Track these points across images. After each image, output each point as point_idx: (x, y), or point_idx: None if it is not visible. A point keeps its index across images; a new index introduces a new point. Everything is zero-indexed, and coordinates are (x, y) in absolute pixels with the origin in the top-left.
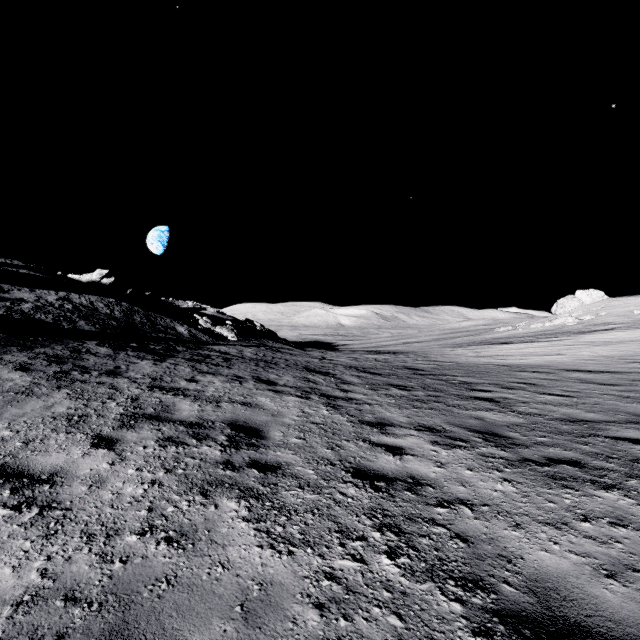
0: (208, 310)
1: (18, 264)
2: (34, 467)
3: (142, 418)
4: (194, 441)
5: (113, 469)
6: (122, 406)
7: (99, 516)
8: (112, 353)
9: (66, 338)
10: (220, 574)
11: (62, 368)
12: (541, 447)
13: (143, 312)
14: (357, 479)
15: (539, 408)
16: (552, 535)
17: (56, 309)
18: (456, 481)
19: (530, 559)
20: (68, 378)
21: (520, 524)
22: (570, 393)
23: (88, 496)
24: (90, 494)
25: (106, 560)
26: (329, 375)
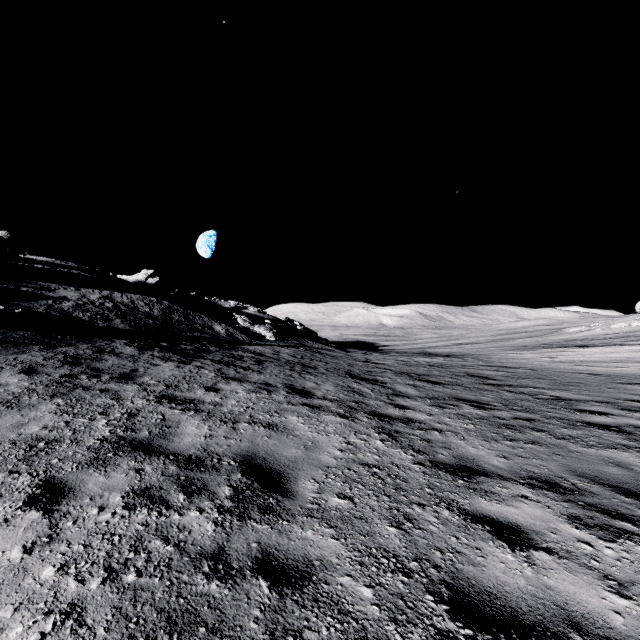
0: (249, 309)
1: (71, 265)
2: None
3: (127, 447)
4: (181, 497)
5: (22, 564)
6: (111, 426)
7: None
8: (136, 353)
9: (96, 336)
10: None
11: (72, 371)
12: None
13: (182, 311)
14: (462, 625)
15: None
16: None
17: (95, 307)
18: None
19: None
20: (71, 383)
21: None
22: None
23: None
24: None
25: None
26: (377, 383)
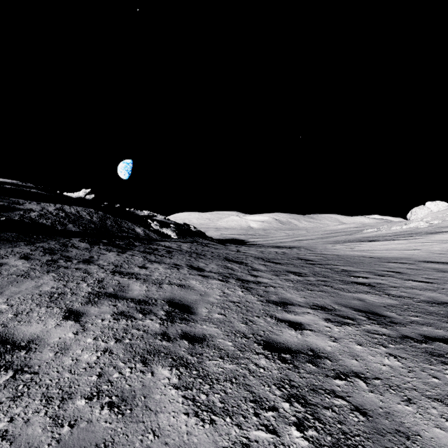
0: (158, 217)
1: (30, 186)
2: (17, 335)
3: (104, 296)
4: (140, 315)
5: (76, 338)
6: (90, 286)
7: (58, 380)
8: (89, 247)
9: (59, 236)
10: (151, 442)
11: (53, 257)
12: (416, 325)
13: (113, 218)
14: (267, 351)
15: (407, 292)
16: (442, 411)
17: (53, 216)
18: (349, 355)
19: (427, 436)
20: (56, 265)
21: (411, 399)
22: (431, 280)
23: (53, 361)
24: (55, 360)
25: (57, 423)
26: (243, 264)
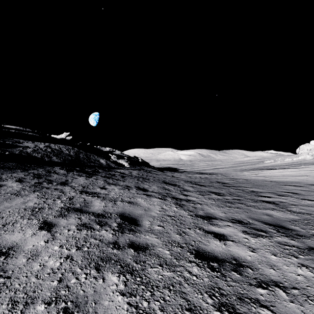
0: (116, 152)
1: (28, 130)
2: (1, 242)
3: (72, 210)
4: (98, 226)
5: (46, 246)
6: (63, 203)
7: (26, 285)
8: (66, 173)
9: (45, 165)
10: None
11: (39, 180)
12: None
13: (84, 153)
14: (198, 259)
15: (305, 209)
16: None
17: (43, 151)
18: (267, 264)
19: None
20: (40, 186)
21: None
22: None
23: (24, 267)
24: (26, 265)
25: None
26: (176, 186)
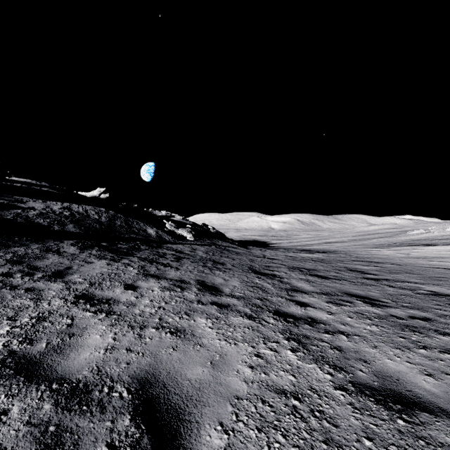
0: (176, 217)
1: (44, 185)
2: None
3: (9, 369)
4: None
5: None
6: (10, 335)
7: None
8: (77, 252)
9: (49, 238)
10: None
11: (11, 269)
12: None
13: (124, 218)
14: None
15: None
16: None
17: (55, 215)
18: None
19: None
20: (2, 282)
21: None
22: None
23: None
24: None
25: None
26: (276, 278)
